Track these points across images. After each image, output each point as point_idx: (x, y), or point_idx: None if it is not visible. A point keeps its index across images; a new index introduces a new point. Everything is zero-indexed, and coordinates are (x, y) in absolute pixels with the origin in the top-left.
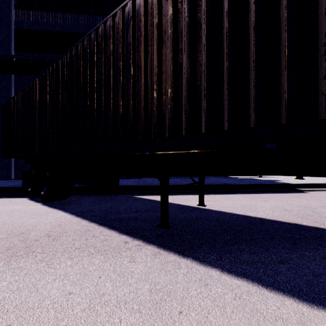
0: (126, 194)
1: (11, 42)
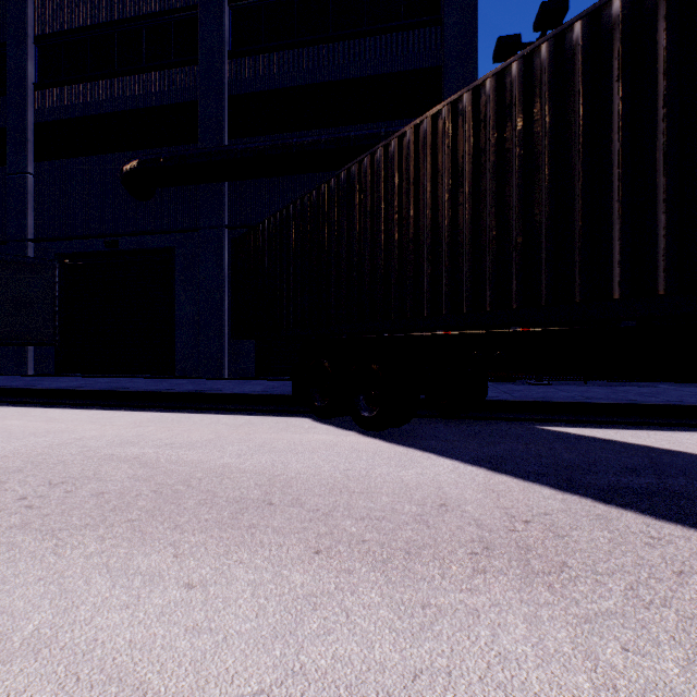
0: (506, 420)
1: (225, 121)
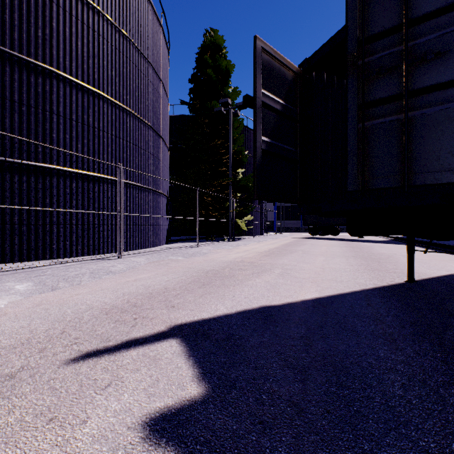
0: None
1: None
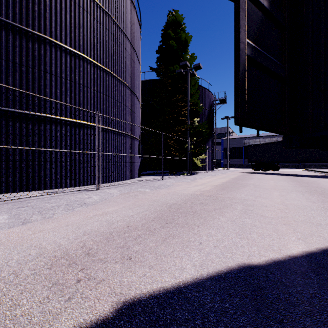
0: None
1: None
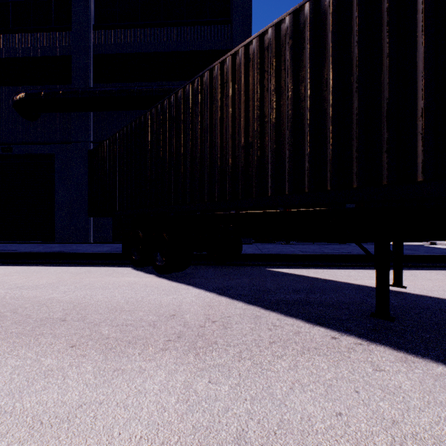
0: (252, 265)
1: (90, 71)
